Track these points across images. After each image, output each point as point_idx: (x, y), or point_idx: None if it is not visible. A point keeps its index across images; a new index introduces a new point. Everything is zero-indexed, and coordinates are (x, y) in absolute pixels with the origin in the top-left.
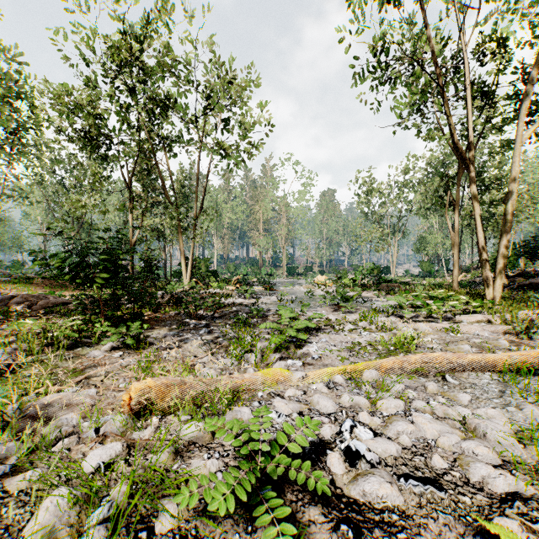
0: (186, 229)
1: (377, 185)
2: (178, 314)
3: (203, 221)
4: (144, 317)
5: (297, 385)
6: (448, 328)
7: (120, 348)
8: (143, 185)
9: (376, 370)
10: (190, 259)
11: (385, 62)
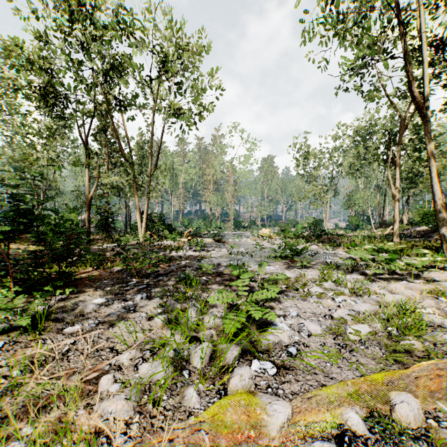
0: (141, 185)
1: (312, 150)
2: (120, 270)
3: (157, 178)
4: (74, 276)
5: (281, 444)
6: (438, 293)
7: (12, 330)
8: (100, 143)
9: (412, 396)
10: (145, 213)
11: (336, 13)
